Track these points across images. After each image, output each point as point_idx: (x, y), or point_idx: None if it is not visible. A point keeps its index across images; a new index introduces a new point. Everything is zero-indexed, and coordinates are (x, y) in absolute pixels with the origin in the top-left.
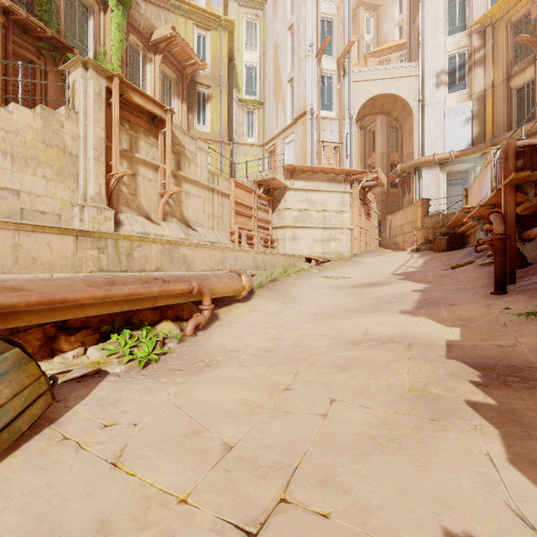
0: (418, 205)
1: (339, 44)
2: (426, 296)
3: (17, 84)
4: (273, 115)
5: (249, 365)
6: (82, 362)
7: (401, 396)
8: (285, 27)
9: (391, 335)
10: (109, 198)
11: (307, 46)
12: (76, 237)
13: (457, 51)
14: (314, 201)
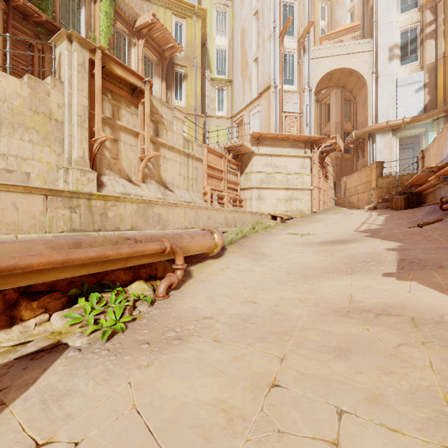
0: (372, 168)
1: (299, 25)
2: (405, 256)
3: (18, 64)
4: (240, 91)
5: (224, 340)
6: (45, 329)
7: (439, 412)
8: (251, 13)
9: (383, 304)
10: (93, 161)
11: (271, 28)
12: (46, 197)
13: (409, 27)
14: (277, 165)
